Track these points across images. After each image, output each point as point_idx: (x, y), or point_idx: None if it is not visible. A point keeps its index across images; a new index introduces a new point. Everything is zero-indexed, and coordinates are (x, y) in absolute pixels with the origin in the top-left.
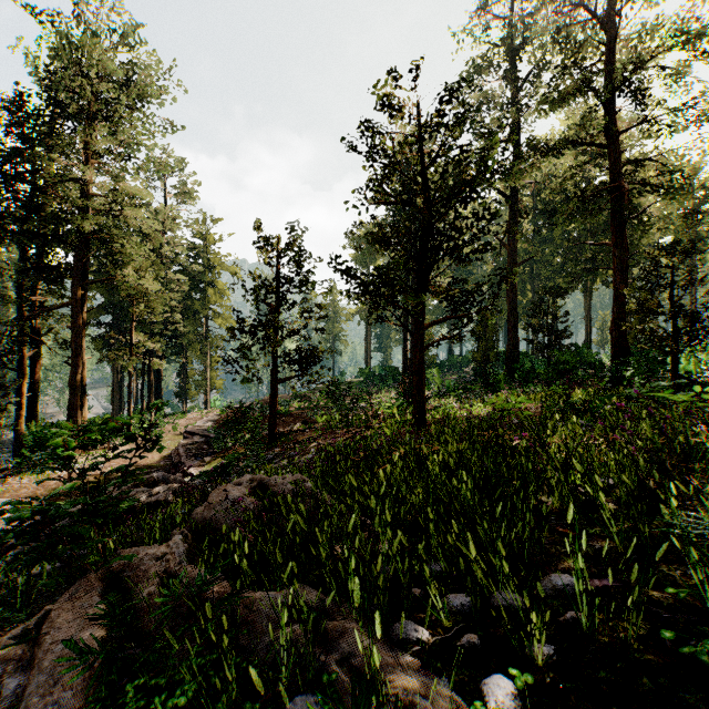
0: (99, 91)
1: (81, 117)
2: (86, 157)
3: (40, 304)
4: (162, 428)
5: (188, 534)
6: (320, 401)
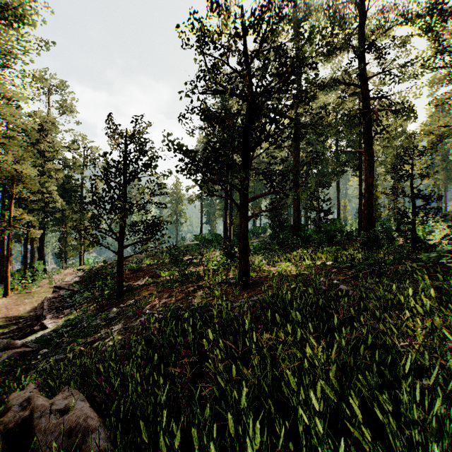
0: None
1: None
2: None
3: None
4: (39, 282)
5: None
6: (165, 259)
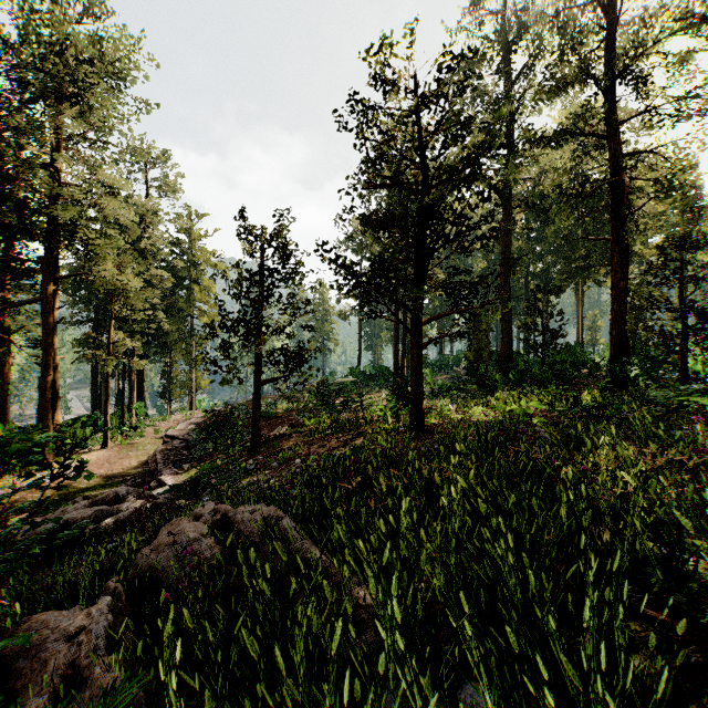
0: (71, 73)
1: (52, 101)
2: (59, 144)
3: (8, 299)
4: (142, 431)
5: (124, 591)
6: (309, 402)
